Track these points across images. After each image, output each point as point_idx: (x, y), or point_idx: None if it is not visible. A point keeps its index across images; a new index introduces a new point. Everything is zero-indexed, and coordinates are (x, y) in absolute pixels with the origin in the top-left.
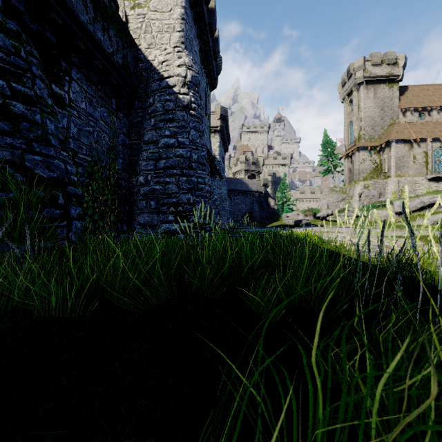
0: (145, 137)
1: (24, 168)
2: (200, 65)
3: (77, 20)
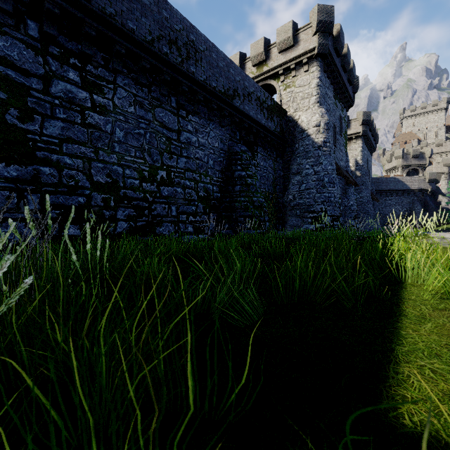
0: (292, 170)
1: (252, 203)
2: (334, 101)
3: (261, 125)
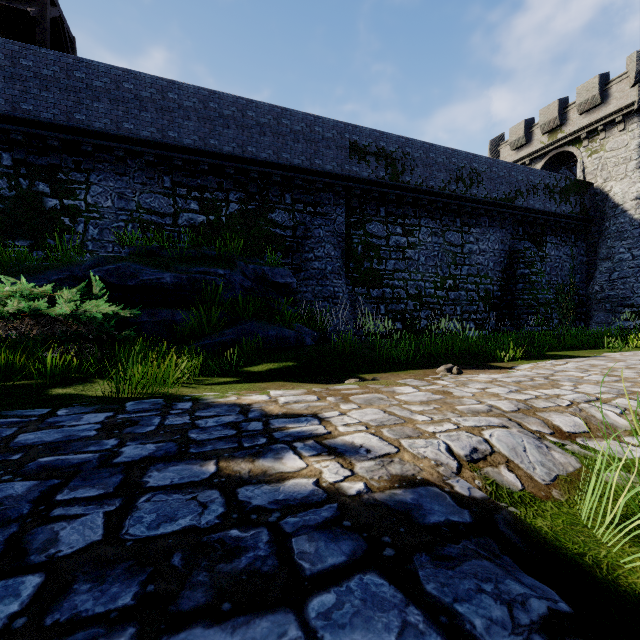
0: (600, 255)
1: (536, 301)
2: None
3: (550, 214)
